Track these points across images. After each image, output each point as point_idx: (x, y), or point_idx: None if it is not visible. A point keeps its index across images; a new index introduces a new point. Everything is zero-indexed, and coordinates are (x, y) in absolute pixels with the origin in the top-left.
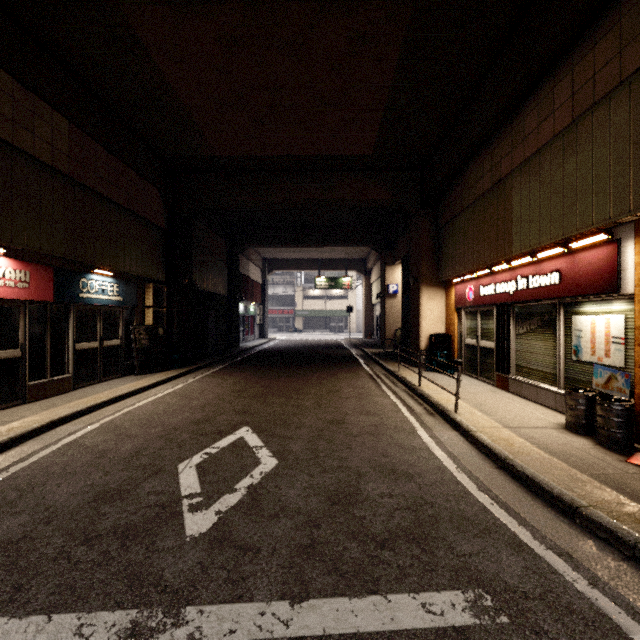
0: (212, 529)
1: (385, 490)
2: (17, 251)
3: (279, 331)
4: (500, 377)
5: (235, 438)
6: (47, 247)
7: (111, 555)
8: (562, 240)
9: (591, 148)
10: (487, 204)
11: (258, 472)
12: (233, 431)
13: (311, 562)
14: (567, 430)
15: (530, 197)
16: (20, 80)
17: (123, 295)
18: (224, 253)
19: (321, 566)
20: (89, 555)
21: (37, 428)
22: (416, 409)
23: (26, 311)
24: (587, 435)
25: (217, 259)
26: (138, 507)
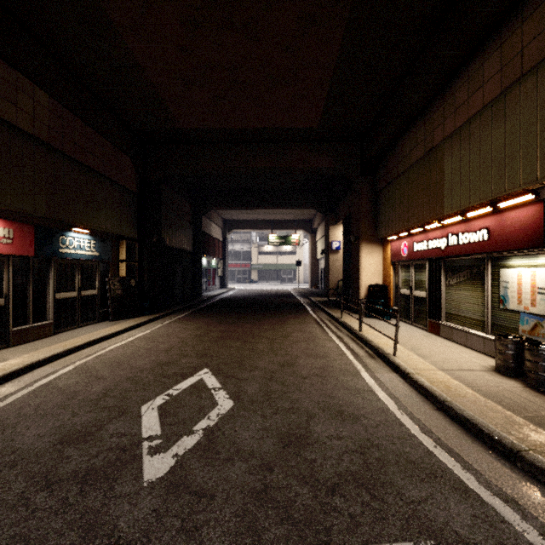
0: (169, 473)
1: (333, 432)
2: (1, 211)
3: (237, 282)
4: (432, 323)
5: (195, 380)
6: (29, 207)
7: (69, 502)
8: (491, 200)
9: (519, 116)
10: (420, 170)
11: (215, 413)
12: (194, 373)
13: (264, 509)
14: (497, 372)
15: (460, 162)
16: (3, 57)
17: (99, 250)
18: (189, 214)
19: (274, 514)
20: (48, 502)
21: (16, 371)
22: (358, 352)
23: (10, 264)
24: (516, 377)
25: (183, 220)
26: (100, 450)
